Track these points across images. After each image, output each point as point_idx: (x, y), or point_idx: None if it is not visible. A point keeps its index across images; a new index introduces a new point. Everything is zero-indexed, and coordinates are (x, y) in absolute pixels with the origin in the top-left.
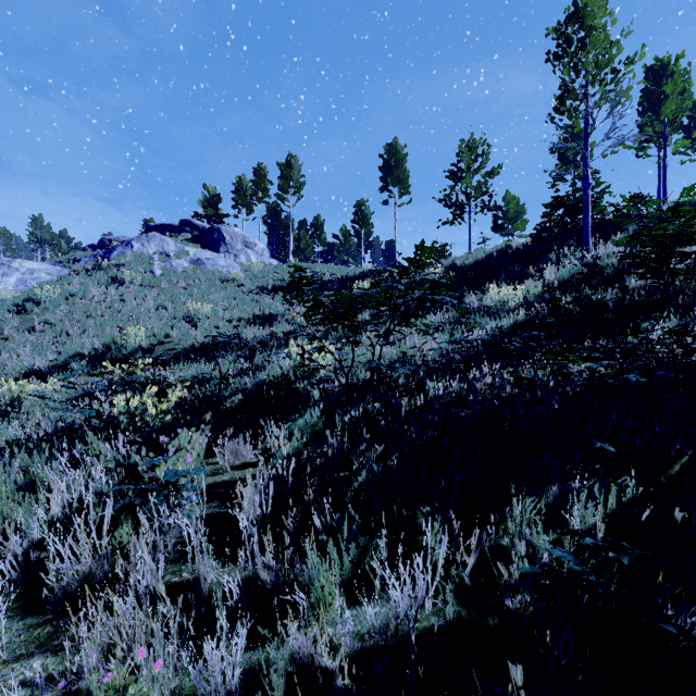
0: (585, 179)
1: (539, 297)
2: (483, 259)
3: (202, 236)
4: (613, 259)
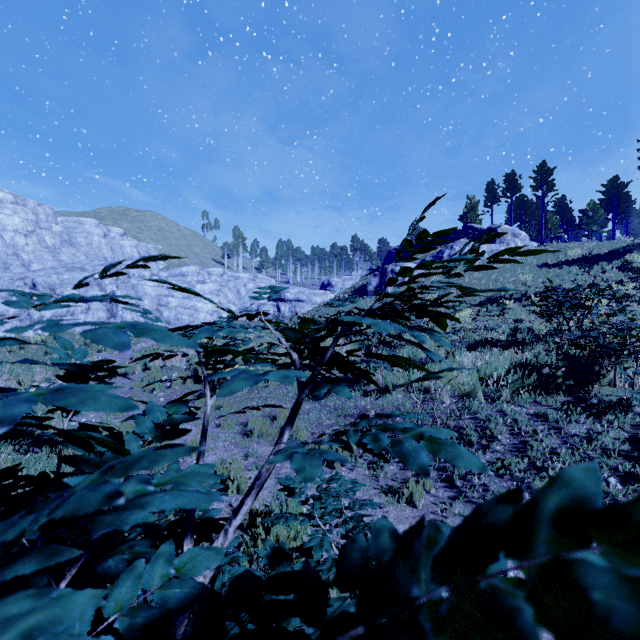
0: None
1: None
2: None
3: (481, 234)
4: None
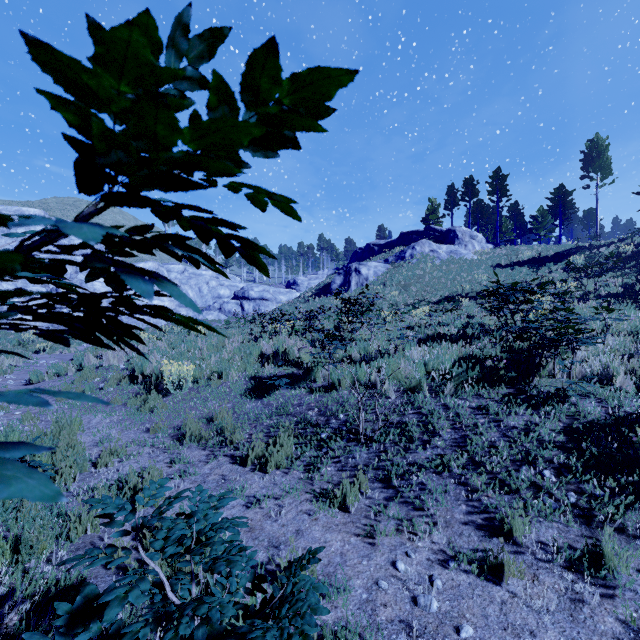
0: None
1: None
2: None
3: (441, 236)
4: None
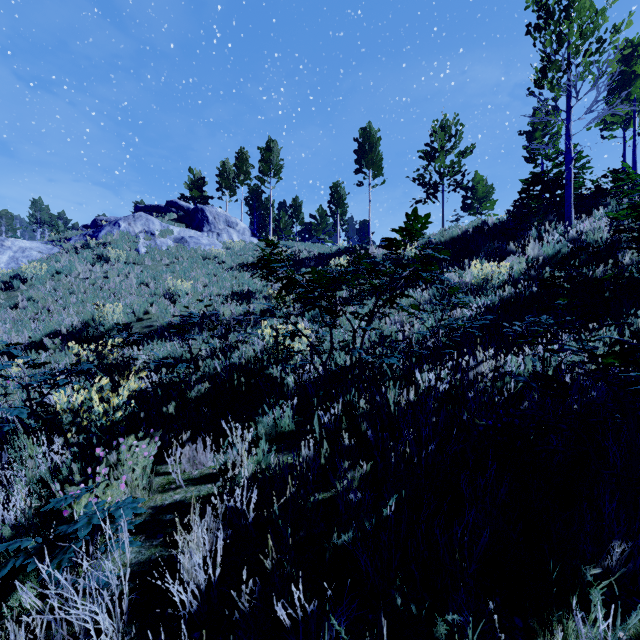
0: (567, 153)
1: (525, 274)
2: (459, 236)
3: (187, 216)
4: (600, 234)
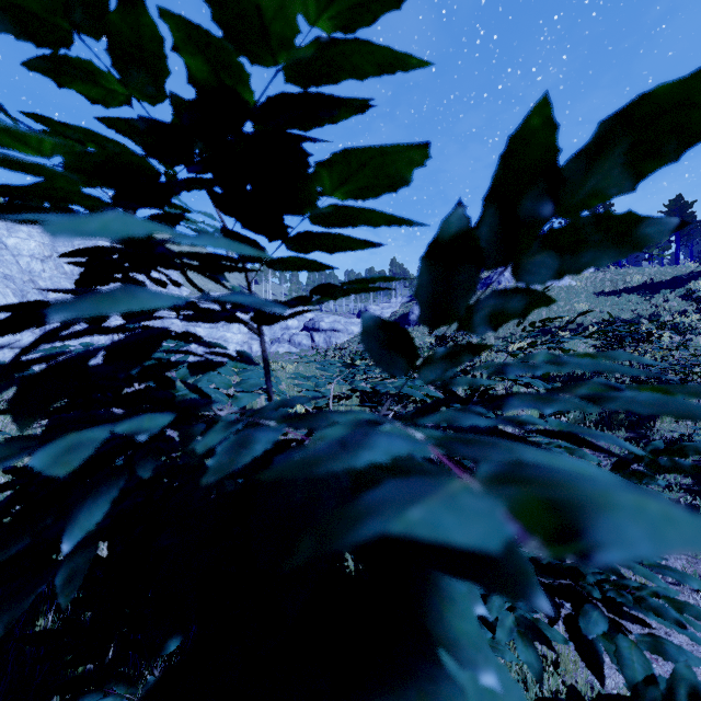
0: None
1: None
2: None
3: None
4: None
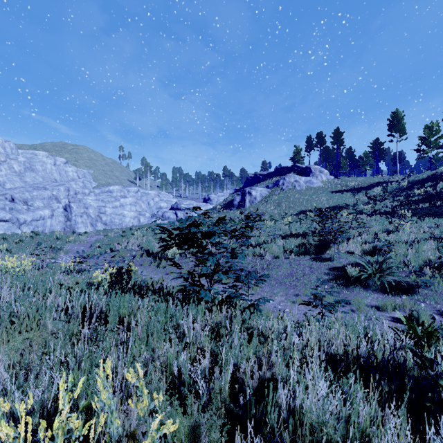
0: None
1: (429, 191)
2: (425, 177)
3: (301, 170)
4: None
